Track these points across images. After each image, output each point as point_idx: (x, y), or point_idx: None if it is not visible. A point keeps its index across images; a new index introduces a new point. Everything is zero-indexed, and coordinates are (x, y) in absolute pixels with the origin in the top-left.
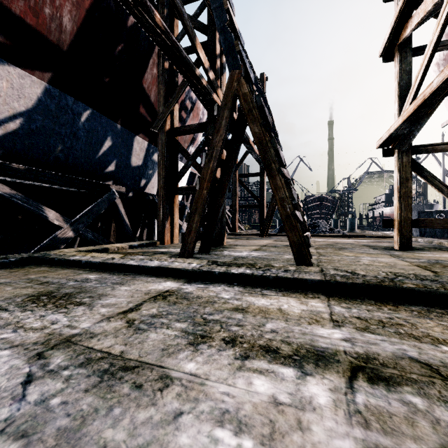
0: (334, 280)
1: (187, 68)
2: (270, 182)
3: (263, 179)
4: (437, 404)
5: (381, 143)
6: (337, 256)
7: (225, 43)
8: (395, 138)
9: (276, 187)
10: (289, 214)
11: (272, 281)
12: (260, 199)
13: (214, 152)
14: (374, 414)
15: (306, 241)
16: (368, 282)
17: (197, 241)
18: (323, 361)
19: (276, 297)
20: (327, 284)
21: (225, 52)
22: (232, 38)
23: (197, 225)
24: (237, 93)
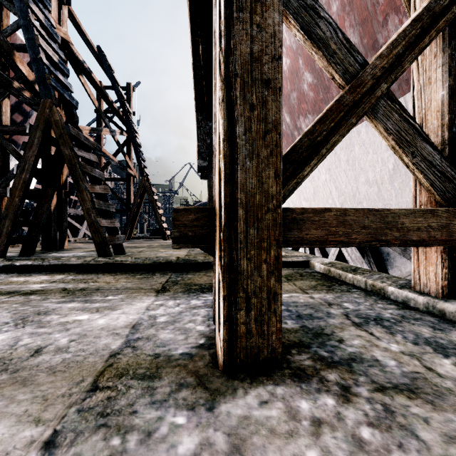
0: (87, 263)
1: (1, 80)
2: (78, 195)
3: (130, 185)
4: (40, 296)
5: (198, 170)
6: (150, 252)
7: (37, 72)
8: (203, 167)
9: (84, 200)
10: (94, 221)
11: (46, 267)
12: (127, 204)
13: (27, 165)
14: (3, 301)
15: (106, 241)
16: (107, 262)
17: (10, 244)
18: (10, 294)
19: (38, 276)
20: (83, 266)
21: (38, 81)
22: (44, 70)
23: (8, 229)
24: (49, 118)
